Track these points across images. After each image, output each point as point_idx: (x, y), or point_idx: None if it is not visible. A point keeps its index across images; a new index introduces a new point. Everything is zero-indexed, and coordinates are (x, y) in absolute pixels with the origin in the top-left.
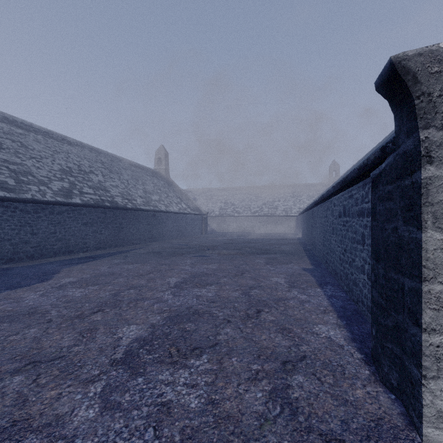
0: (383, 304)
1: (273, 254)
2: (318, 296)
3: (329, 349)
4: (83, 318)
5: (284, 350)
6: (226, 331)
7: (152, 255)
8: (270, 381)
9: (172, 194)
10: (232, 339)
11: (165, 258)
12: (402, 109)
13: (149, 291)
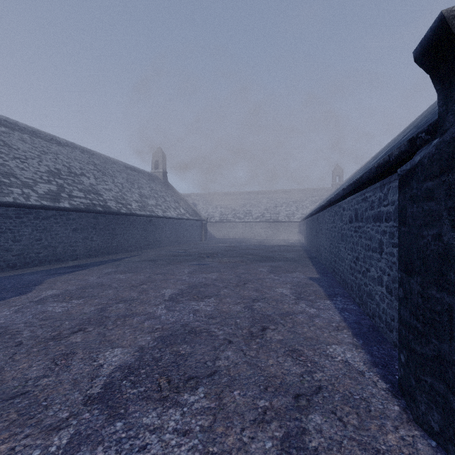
0: (418, 328)
1: (277, 262)
2: (329, 310)
3: (347, 377)
4: (60, 340)
5: (295, 379)
6: (227, 355)
7: (147, 264)
8: (281, 423)
9: (169, 198)
10: (233, 365)
11: (161, 267)
12: (451, 83)
13: (140, 305)
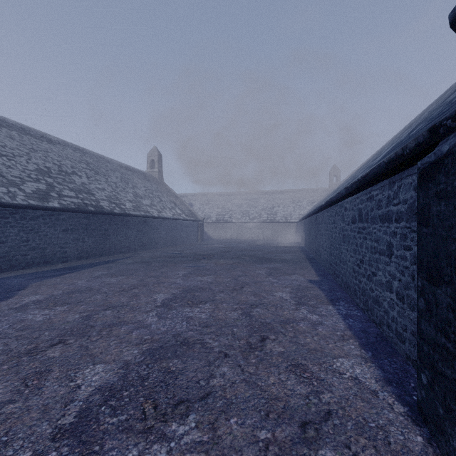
0: (449, 348)
1: (275, 263)
2: (332, 316)
3: (359, 399)
4: (35, 355)
5: (300, 402)
6: (223, 372)
7: (141, 266)
8: None
9: (165, 198)
10: (230, 384)
11: (155, 269)
12: None
13: (129, 311)
